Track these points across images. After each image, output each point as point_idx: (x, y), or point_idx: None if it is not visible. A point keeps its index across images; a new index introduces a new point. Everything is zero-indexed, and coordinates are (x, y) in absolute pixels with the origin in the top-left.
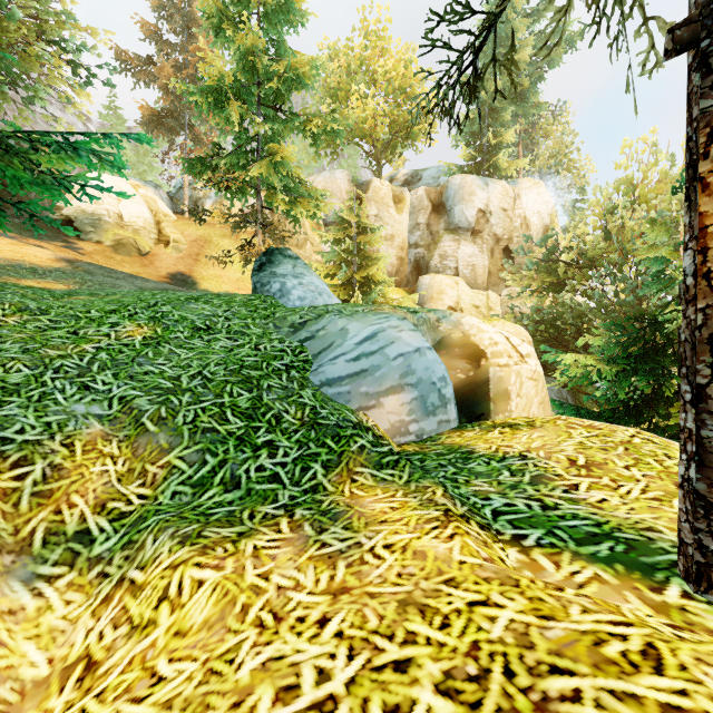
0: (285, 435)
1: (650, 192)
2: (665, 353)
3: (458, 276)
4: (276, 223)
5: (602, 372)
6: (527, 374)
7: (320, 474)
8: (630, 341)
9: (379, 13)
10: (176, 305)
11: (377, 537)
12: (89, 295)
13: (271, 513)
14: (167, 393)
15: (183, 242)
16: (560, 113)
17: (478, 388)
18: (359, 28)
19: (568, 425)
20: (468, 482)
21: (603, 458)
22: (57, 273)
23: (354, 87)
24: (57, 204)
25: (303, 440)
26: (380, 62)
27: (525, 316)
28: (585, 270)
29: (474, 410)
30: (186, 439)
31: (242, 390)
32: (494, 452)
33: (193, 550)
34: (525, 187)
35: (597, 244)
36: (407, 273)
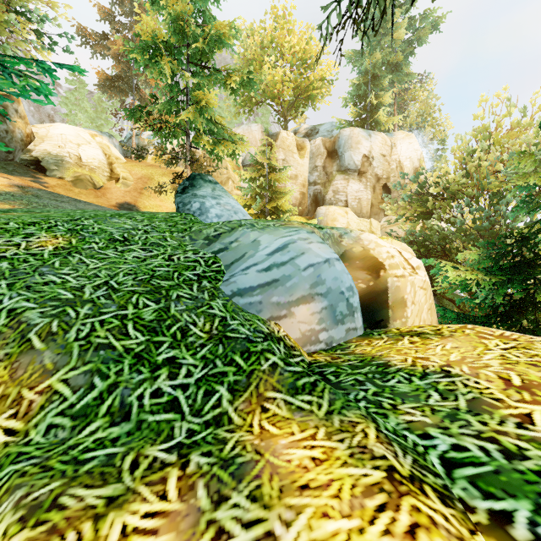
0: (190, 350)
1: (502, 138)
2: (534, 266)
3: (347, 207)
4: (202, 159)
5: (480, 282)
6: (419, 284)
7: (225, 399)
8: (501, 255)
9: (286, 1)
10: (99, 220)
11: (297, 523)
12: (24, 212)
13: (160, 458)
14: (64, 305)
15: (130, 179)
16: (426, 82)
17: (378, 296)
18: (270, 12)
19: (479, 334)
20: (395, 408)
21: (539, 376)
22: (6, 196)
23: (266, 58)
24: (28, 147)
25: (209, 356)
26: (286, 39)
27: (401, 238)
28: (449, 201)
29: (374, 316)
30: (74, 358)
31: (149, 301)
32: (411, 366)
33: (31, 539)
34: (399, 138)
35: (458, 181)
36: (307, 205)
